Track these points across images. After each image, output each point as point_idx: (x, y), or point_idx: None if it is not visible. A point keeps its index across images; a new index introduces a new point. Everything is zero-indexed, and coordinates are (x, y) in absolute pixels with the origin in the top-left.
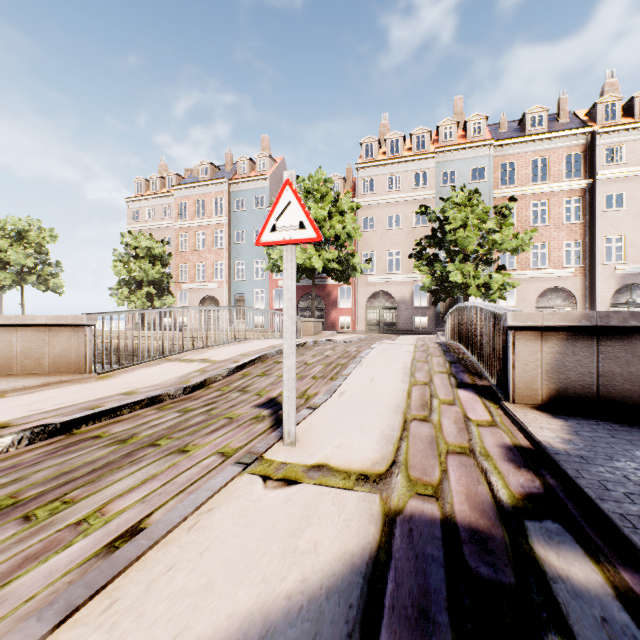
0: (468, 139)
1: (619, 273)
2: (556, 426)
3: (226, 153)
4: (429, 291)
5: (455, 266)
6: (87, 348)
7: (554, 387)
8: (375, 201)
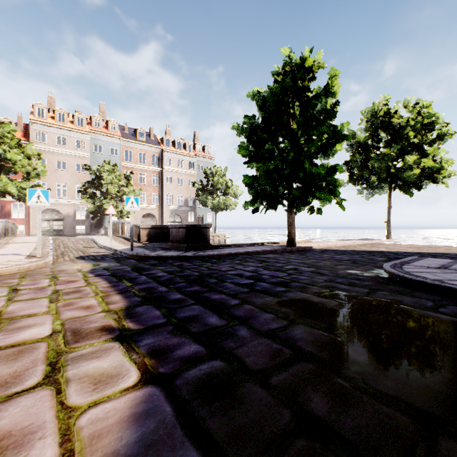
0: (109, 131)
1: (171, 209)
2: (148, 242)
3: None
4: (90, 212)
5: (107, 201)
6: None
7: (147, 238)
8: (47, 149)
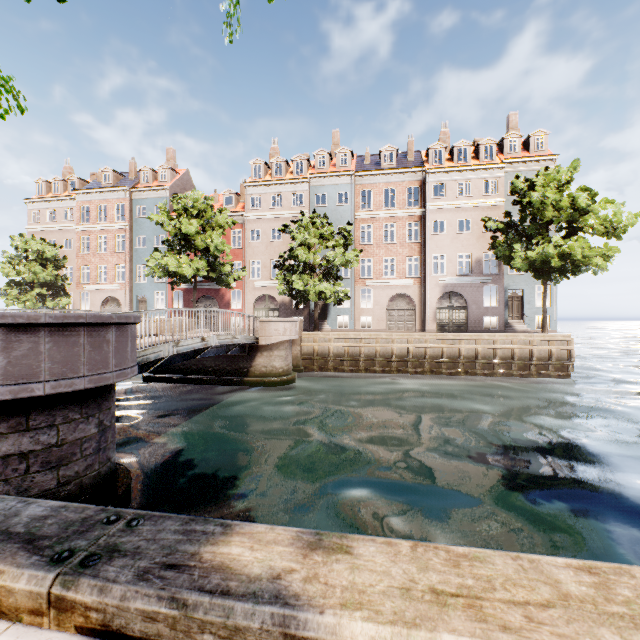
0: (337, 168)
1: (442, 283)
2: None
3: (130, 162)
4: (290, 296)
5: (298, 276)
6: None
7: None
8: (261, 216)
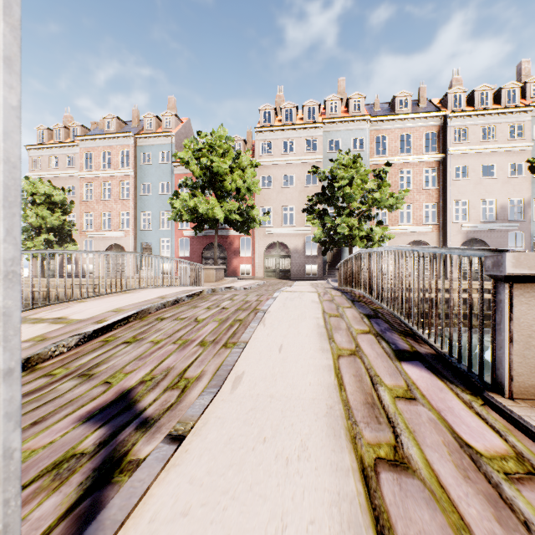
0: (350, 114)
1: (464, 230)
2: None
3: (133, 109)
4: (319, 242)
5: (343, 220)
6: None
7: None
8: (272, 162)
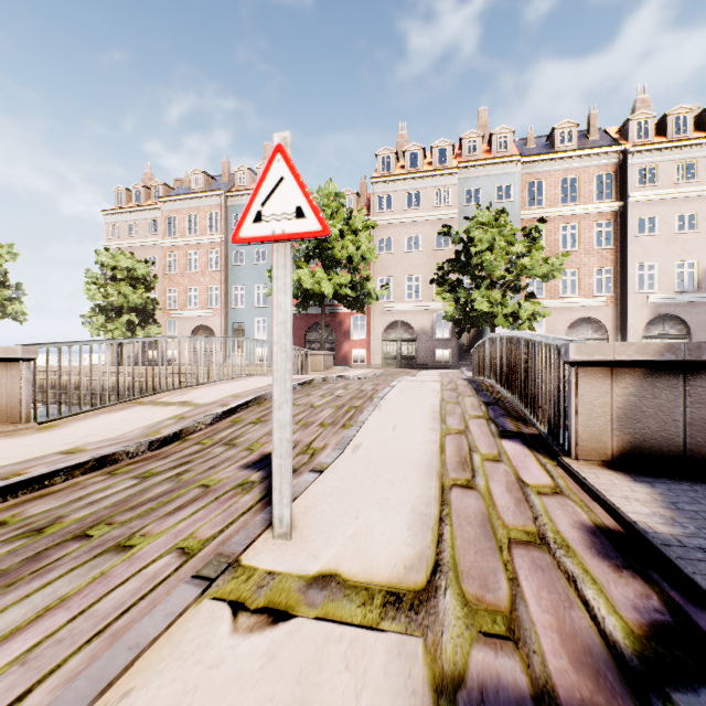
0: (494, 154)
1: (652, 303)
2: (644, 495)
3: (223, 161)
4: (452, 321)
5: (481, 293)
6: (23, 390)
7: (628, 439)
8: (392, 220)
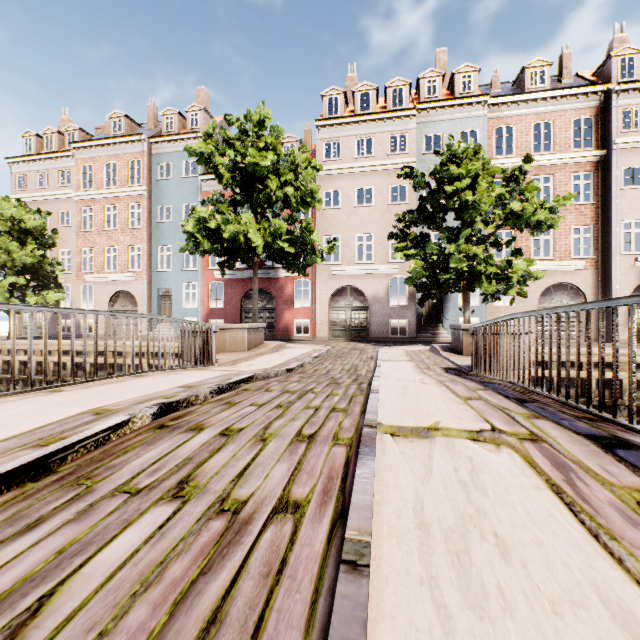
0: (456, 96)
1: (639, 266)
2: None
3: (148, 105)
4: (415, 285)
5: (458, 247)
6: None
7: None
8: (341, 170)
